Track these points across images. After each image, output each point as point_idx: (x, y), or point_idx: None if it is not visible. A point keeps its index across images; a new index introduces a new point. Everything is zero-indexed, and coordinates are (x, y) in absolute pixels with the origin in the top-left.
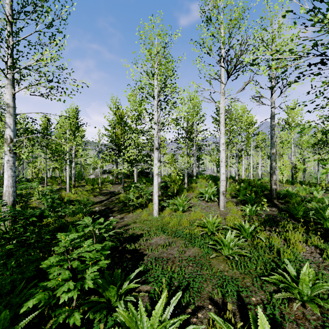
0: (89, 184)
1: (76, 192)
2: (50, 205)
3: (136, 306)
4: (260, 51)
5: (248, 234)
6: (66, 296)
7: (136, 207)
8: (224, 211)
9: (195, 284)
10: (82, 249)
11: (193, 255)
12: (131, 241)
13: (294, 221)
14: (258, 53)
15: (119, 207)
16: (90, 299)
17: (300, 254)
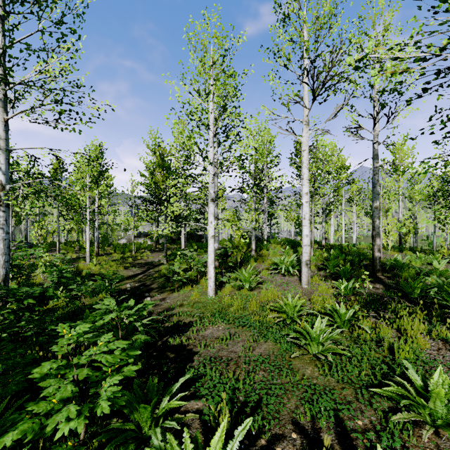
0: (119, 251)
1: (99, 262)
2: (56, 280)
3: (181, 434)
4: (370, 47)
5: (344, 322)
6: (65, 428)
7: (184, 283)
8: (308, 288)
9: (270, 398)
10: (96, 348)
11: (265, 353)
12: (175, 333)
13: (409, 303)
14: (367, 50)
15: (159, 283)
16: (109, 426)
17: (423, 351)
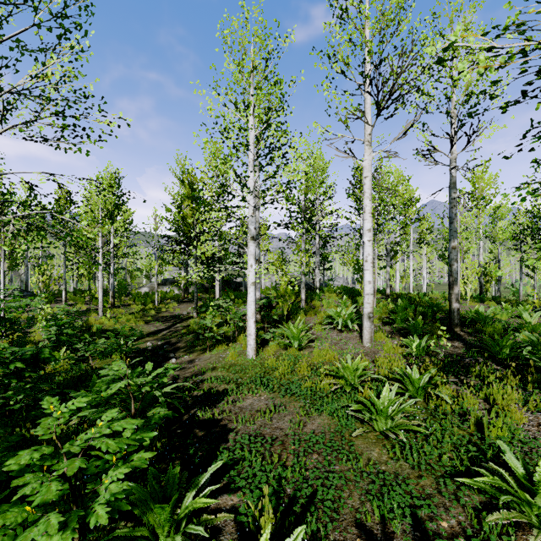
0: (139, 302)
1: (115, 315)
2: (55, 338)
3: None
4: (457, 33)
5: (418, 390)
6: None
7: (218, 341)
8: (371, 347)
9: (326, 491)
10: (96, 430)
11: (319, 430)
12: (206, 404)
13: (497, 366)
14: (453, 37)
15: (188, 341)
16: (114, 533)
17: (520, 428)
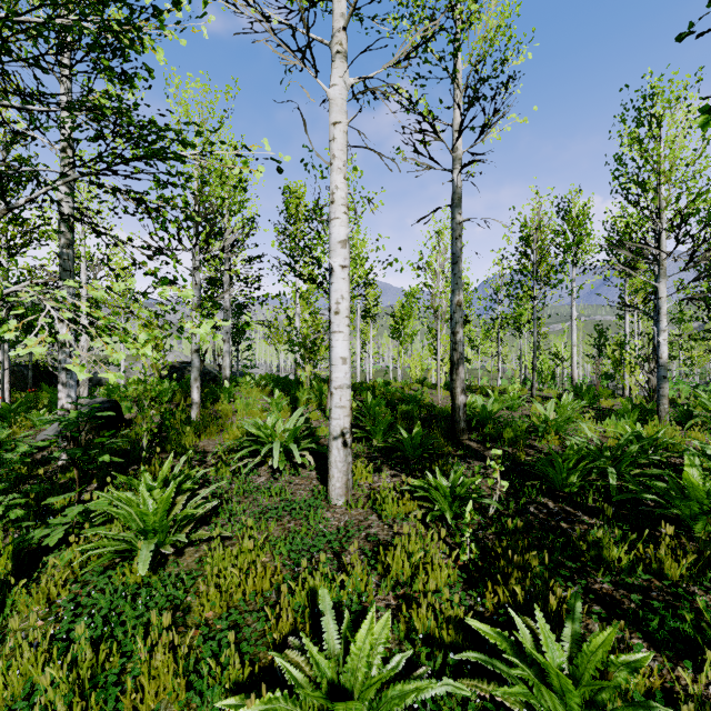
0: None
1: None
2: None
3: None
4: None
5: None
6: None
7: None
8: (348, 506)
9: None
10: None
11: None
12: None
13: (589, 517)
14: None
15: None
16: None
17: None
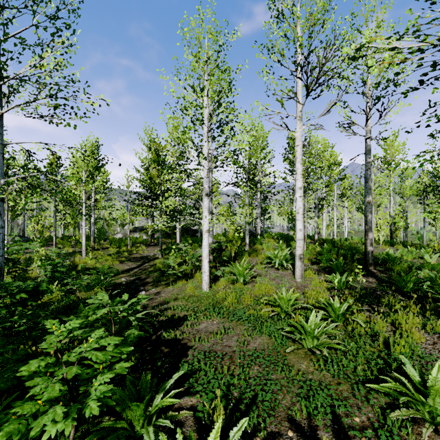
0: (114, 246)
1: (95, 256)
2: (50, 275)
3: (174, 433)
4: (367, 36)
5: (338, 316)
6: (52, 430)
7: (179, 277)
8: (301, 282)
9: (265, 394)
10: (87, 345)
11: (260, 347)
12: (170, 327)
13: (402, 297)
14: (364, 40)
15: (154, 277)
16: (101, 425)
17: (418, 346)
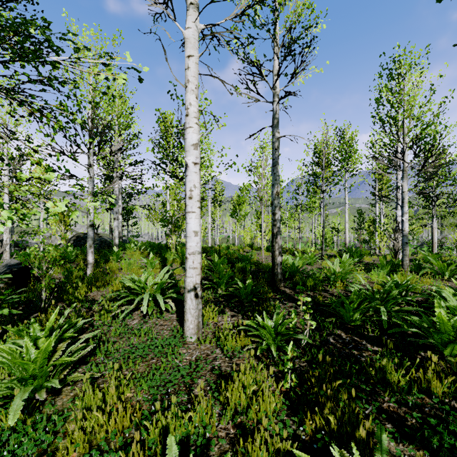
0: None
1: None
2: None
3: None
4: None
5: None
6: None
7: None
8: (198, 342)
9: None
10: None
11: None
12: None
13: (371, 345)
14: None
15: None
16: None
17: None
